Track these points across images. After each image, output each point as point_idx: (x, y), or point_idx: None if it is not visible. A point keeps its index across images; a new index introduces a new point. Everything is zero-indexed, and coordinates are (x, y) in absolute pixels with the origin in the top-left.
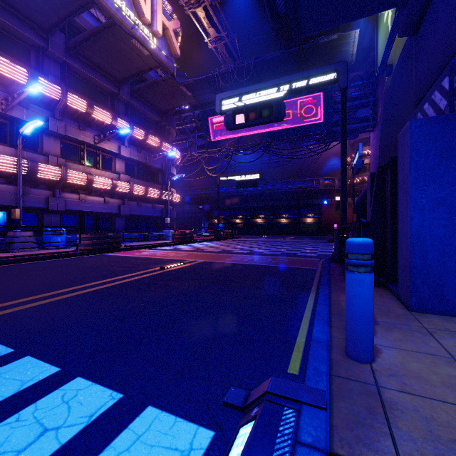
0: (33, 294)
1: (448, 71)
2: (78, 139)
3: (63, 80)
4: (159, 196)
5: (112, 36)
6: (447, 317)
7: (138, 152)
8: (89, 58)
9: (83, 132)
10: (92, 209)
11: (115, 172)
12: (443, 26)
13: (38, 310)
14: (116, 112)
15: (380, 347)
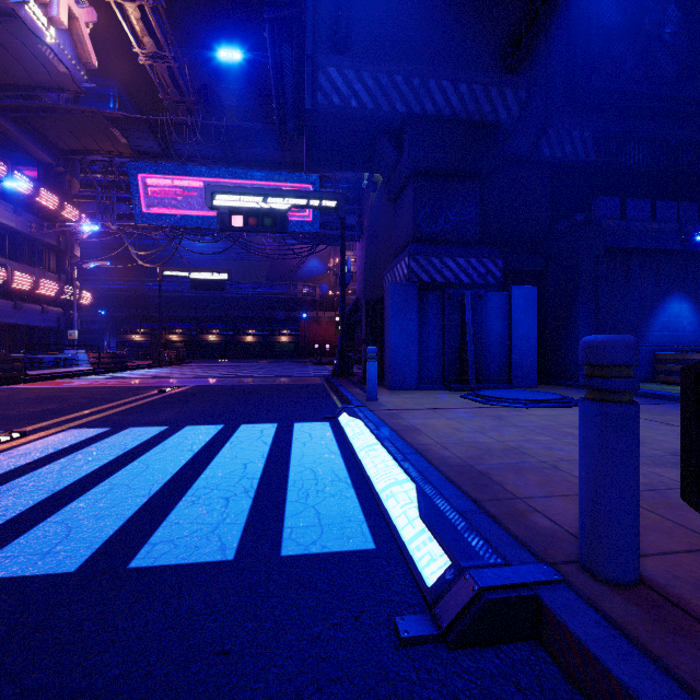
0: (62, 415)
1: (408, 254)
2: None
3: None
4: (57, 293)
5: (0, 26)
6: (406, 391)
7: (16, 213)
8: None
9: None
10: None
11: None
12: (407, 218)
13: (114, 418)
14: None
15: (379, 398)
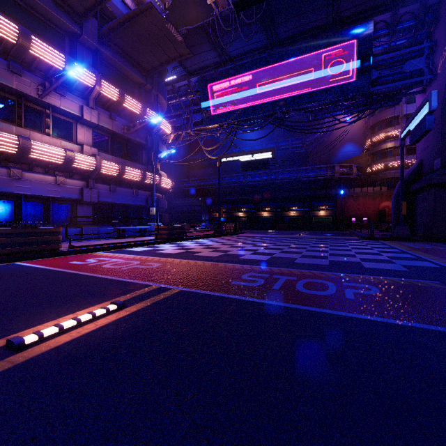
0: None
1: None
2: (7, 85)
3: None
4: (141, 178)
5: None
6: None
7: (111, 118)
8: None
9: (17, 76)
10: (34, 191)
11: (77, 143)
12: None
13: None
14: (78, 61)
15: None
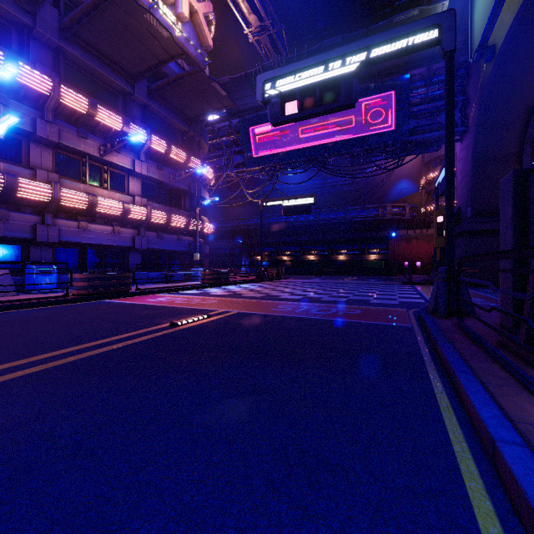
0: None
1: None
2: (77, 149)
3: (57, 72)
4: (185, 225)
5: (120, 10)
6: None
7: (159, 168)
8: (92, 44)
9: (84, 140)
10: (96, 240)
11: (129, 194)
12: None
13: None
14: (130, 117)
15: None
